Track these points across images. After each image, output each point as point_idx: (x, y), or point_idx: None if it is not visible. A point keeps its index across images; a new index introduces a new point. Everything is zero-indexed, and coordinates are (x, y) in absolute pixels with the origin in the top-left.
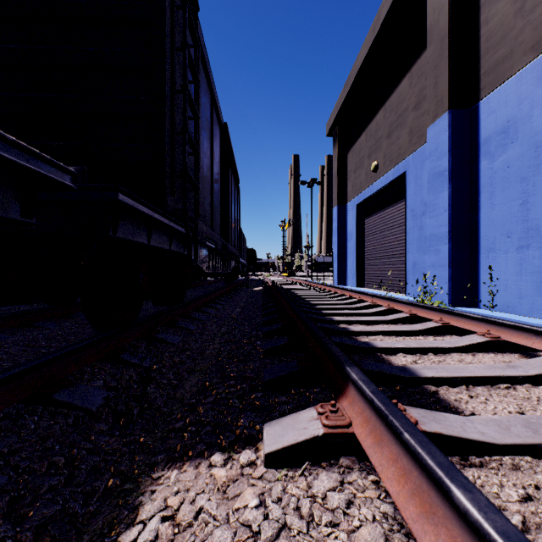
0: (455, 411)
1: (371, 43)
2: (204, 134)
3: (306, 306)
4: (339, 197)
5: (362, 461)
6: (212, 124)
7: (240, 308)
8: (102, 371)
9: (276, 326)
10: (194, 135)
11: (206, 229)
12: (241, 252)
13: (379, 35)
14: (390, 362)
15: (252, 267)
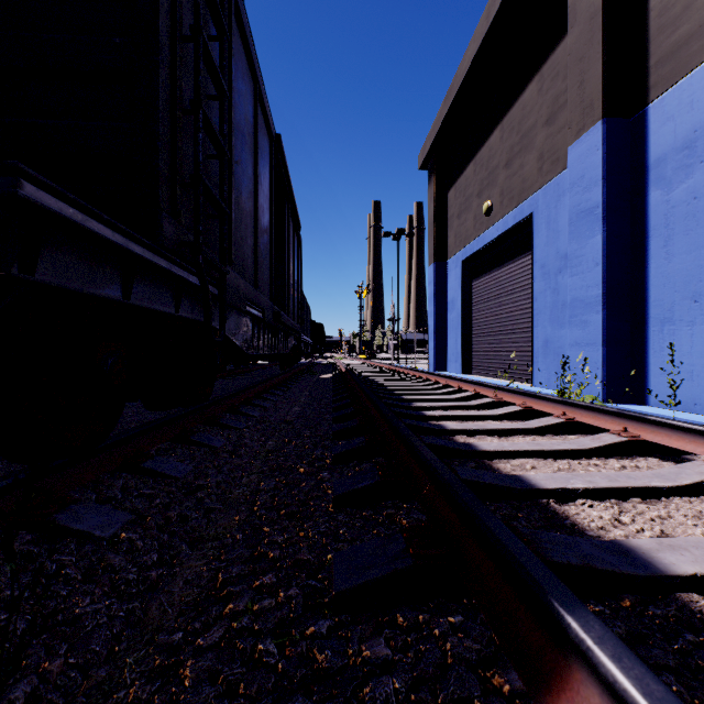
0: None
1: (484, 35)
2: (242, 139)
3: (399, 403)
4: (436, 252)
5: None
6: (257, 128)
7: (300, 406)
8: (1, 556)
9: (355, 443)
10: (219, 126)
11: (245, 286)
12: (304, 327)
13: (496, 22)
14: (574, 521)
15: (319, 346)
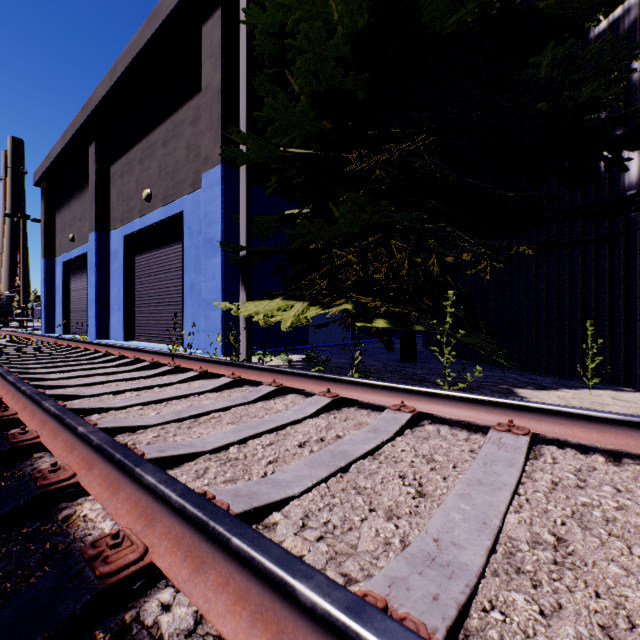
0: None
1: (62, 148)
2: None
3: None
4: (47, 251)
5: None
6: None
7: None
8: None
9: None
10: None
11: None
12: None
13: (68, 147)
14: None
15: None
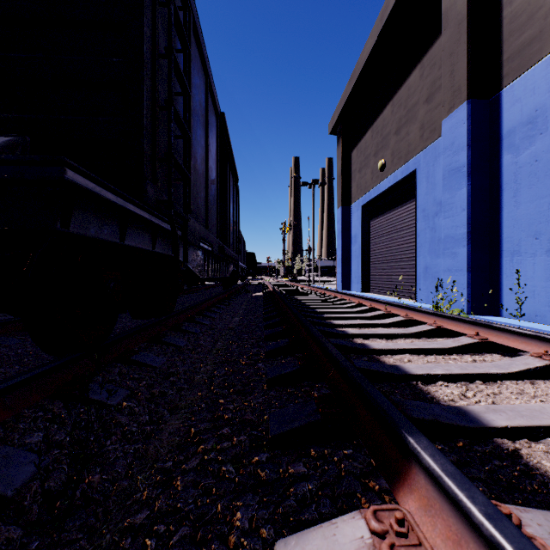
0: None
1: (379, 33)
2: (197, 119)
3: (313, 315)
4: (343, 198)
5: None
6: (208, 110)
7: (239, 317)
8: (48, 415)
9: (282, 343)
10: (183, 115)
11: (199, 228)
12: (241, 256)
13: (388, 24)
14: (433, 395)
15: (252, 271)
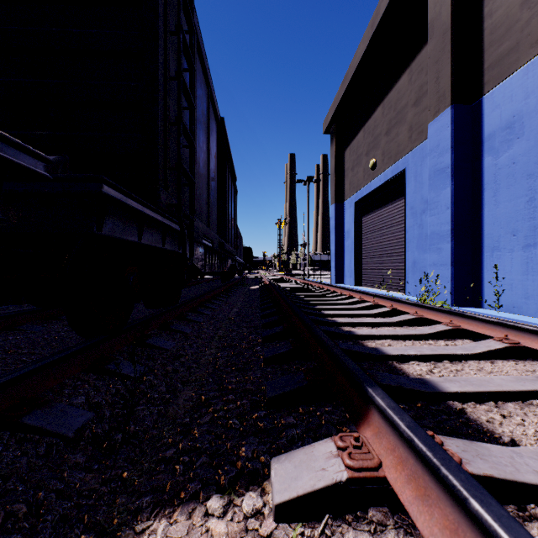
0: (491, 436)
1: (369, 39)
2: (200, 127)
3: (306, 306)
4: (336, 195)
5: (396, 513)
6: (209, 117)
7: (238, 308)
8: (86, 384)
9: (277, 330)
10: (189, 127)
11: (202, 226)
12: (238, 251)
13: (378, 30)
14: (404, 371)
15: (249, 265)
